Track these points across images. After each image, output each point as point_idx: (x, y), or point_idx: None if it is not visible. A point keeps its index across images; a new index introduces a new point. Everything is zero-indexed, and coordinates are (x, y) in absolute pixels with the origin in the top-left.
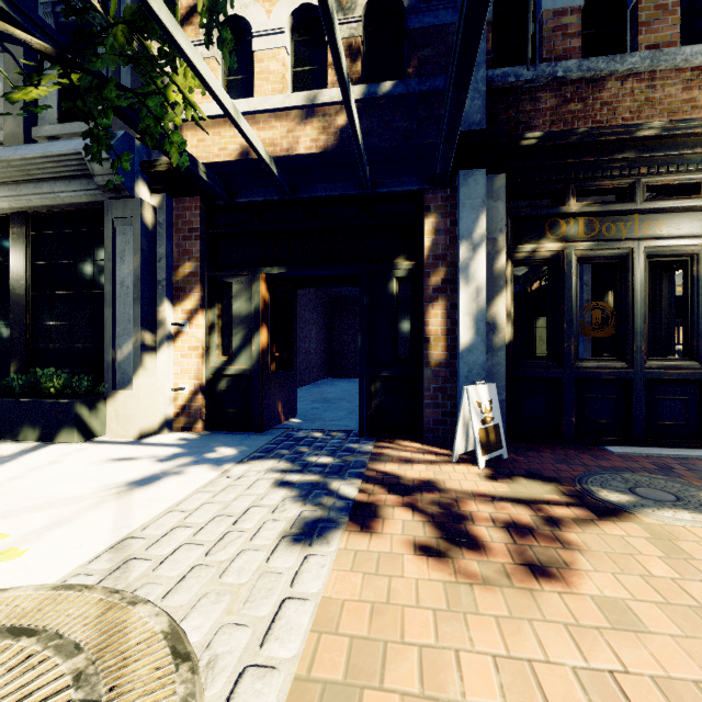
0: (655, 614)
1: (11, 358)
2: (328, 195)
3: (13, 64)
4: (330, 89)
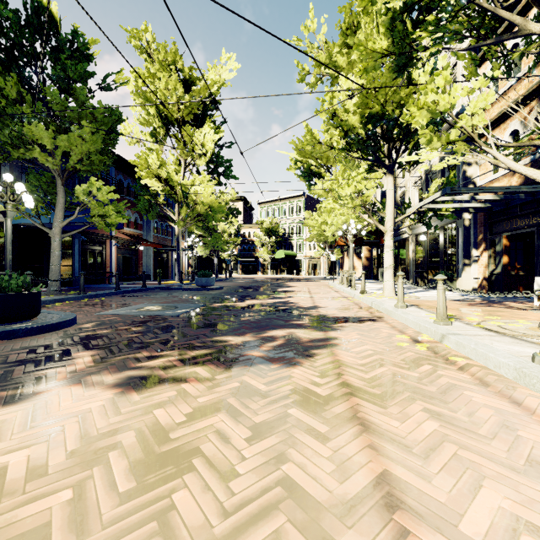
0: (471, 307)
1: (440, 268)
2: (520, 203)
3: (439, 186)
4: (519, 162)
